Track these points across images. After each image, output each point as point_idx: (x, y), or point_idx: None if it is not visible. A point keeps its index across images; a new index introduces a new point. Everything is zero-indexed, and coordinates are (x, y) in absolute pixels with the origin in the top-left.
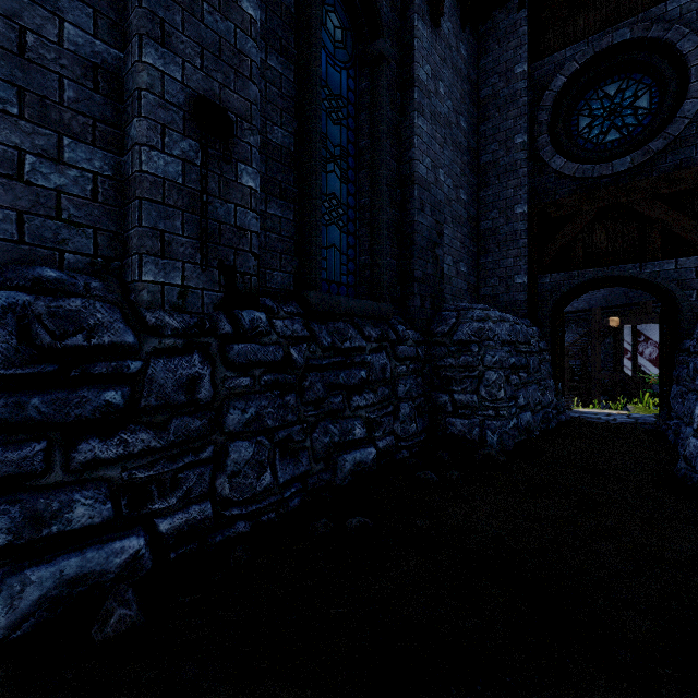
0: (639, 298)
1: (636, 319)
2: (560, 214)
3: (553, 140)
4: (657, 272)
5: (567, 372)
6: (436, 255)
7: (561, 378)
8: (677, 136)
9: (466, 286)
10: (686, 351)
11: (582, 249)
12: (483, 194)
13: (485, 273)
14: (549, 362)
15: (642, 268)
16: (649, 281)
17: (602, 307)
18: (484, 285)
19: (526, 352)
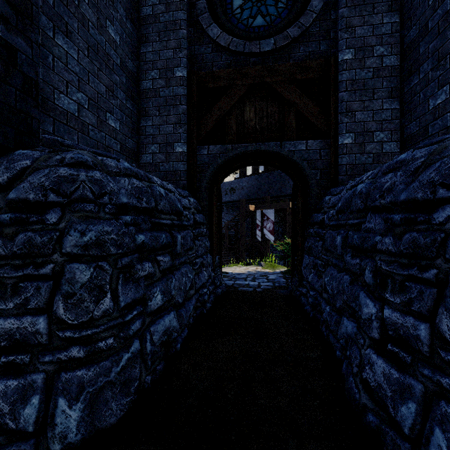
0: (263, 195)
1: (263, 206)
2: (216, 85)
3: (211, 13)
4: (293, 151)
5: (228, 239)
6: (6, 42)
7: (218, 251)
8: (307, 30)
9: (119, 146)
10: (318, 224)
11: (236, 123)
12: (144, 50)
13: (146, 137)
14: (206, 236)
15: (282, 147)
16: (288, 159)
17: (246, 199)
18: (145, 151)
19: (173, 226)
